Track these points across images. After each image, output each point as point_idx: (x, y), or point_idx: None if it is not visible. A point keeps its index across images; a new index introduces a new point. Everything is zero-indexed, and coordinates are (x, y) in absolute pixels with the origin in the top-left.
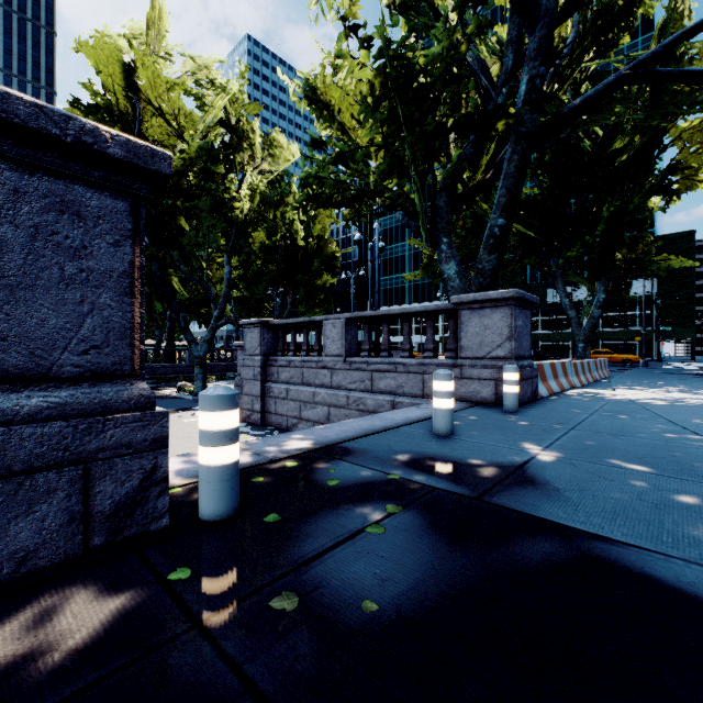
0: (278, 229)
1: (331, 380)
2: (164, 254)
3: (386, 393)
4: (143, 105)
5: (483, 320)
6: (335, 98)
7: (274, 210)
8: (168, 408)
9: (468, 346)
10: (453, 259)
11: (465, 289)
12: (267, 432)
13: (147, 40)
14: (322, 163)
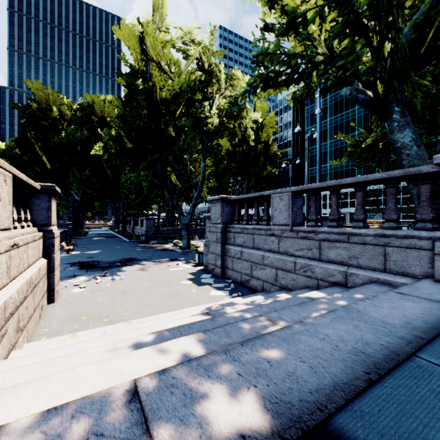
0: (236, 134)
1: (278, 246)
2: (164, 158)
3: (336, 263)
4: (152, 64)
5: None
6: None
7: (233, 121)
8: (164, 258)
9: None
10: (407, 127)
11: (424, 156)
12: (225, 285)
13: (153, 20)
14: (272, 42)
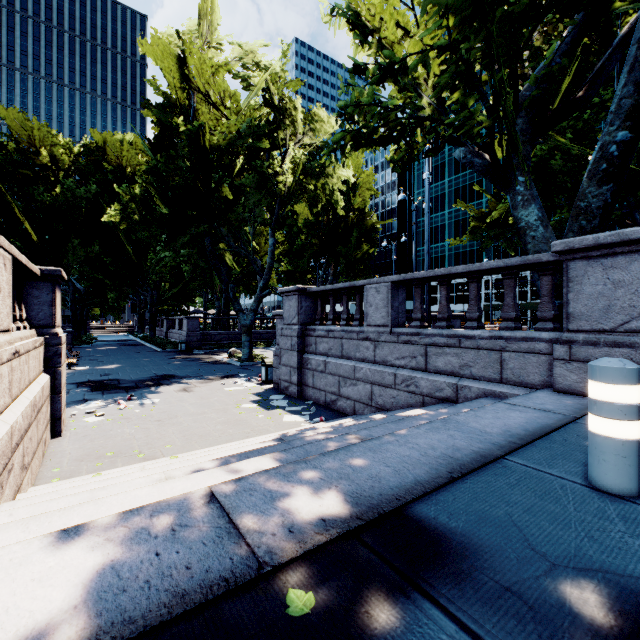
0: (319, 199)
1: (374, 354)
2: (215, 230)
3: (445, 374)
4: (197, 94)
5: (612, 273)
6: (380, 14)
7: (315, 181)
8: (215, 374)
9: (582, 313)
10: (533, 202)
11: (552, 239)
12: (303, 407)
13: (200, 31)
14: (364, 89)
